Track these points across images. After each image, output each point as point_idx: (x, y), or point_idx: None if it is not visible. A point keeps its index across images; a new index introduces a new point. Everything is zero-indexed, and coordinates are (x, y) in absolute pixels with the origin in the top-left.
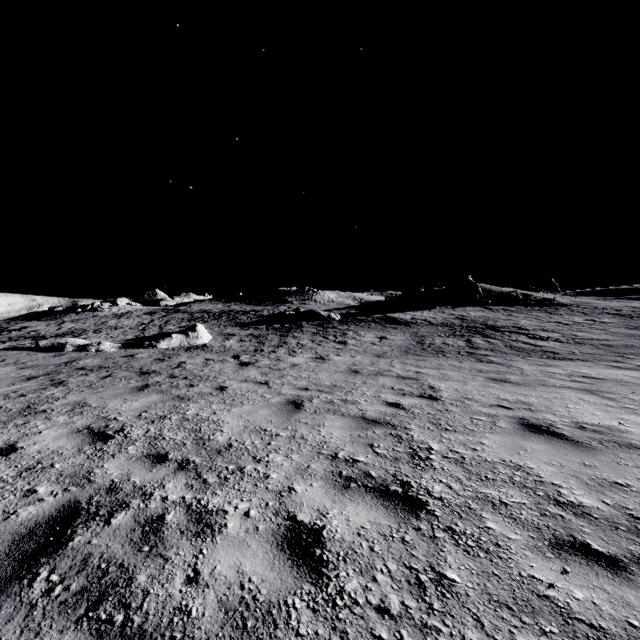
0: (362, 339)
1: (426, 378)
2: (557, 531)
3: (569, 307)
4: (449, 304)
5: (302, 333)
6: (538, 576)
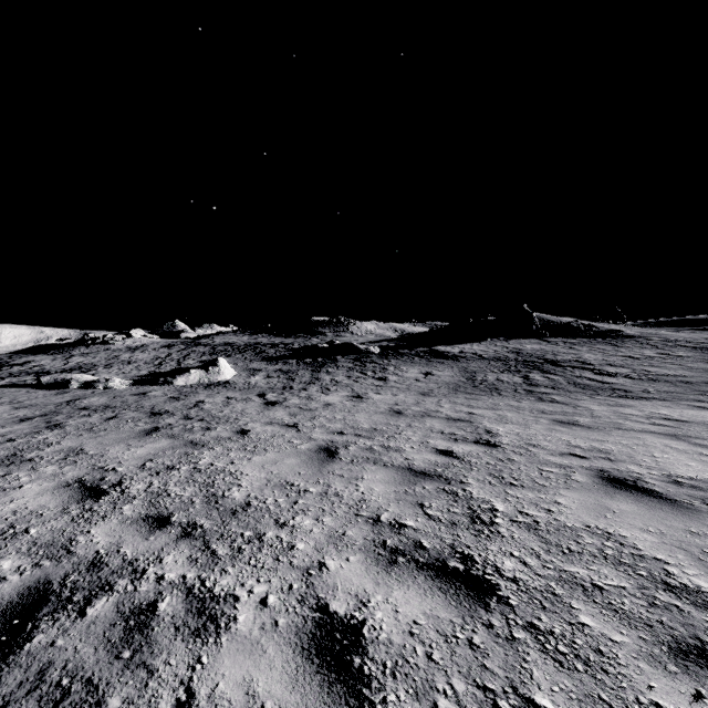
0: (405, 375)
1: (481, 420)
2: (676, 630)
3: (637, 339)
4: (502, 336)
5: (337, 368)
6: (664, 704)
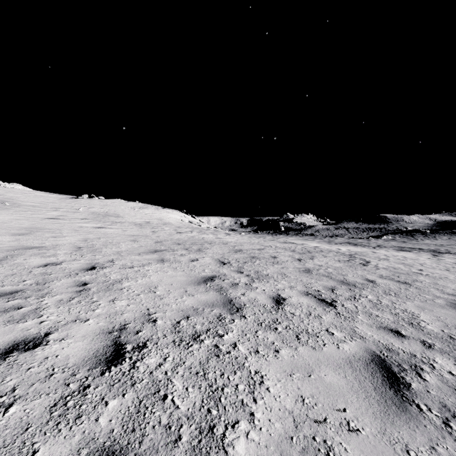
0: (442, 238)
1: None
2: None
3: None
4: None
5: (418, 236)
6: None
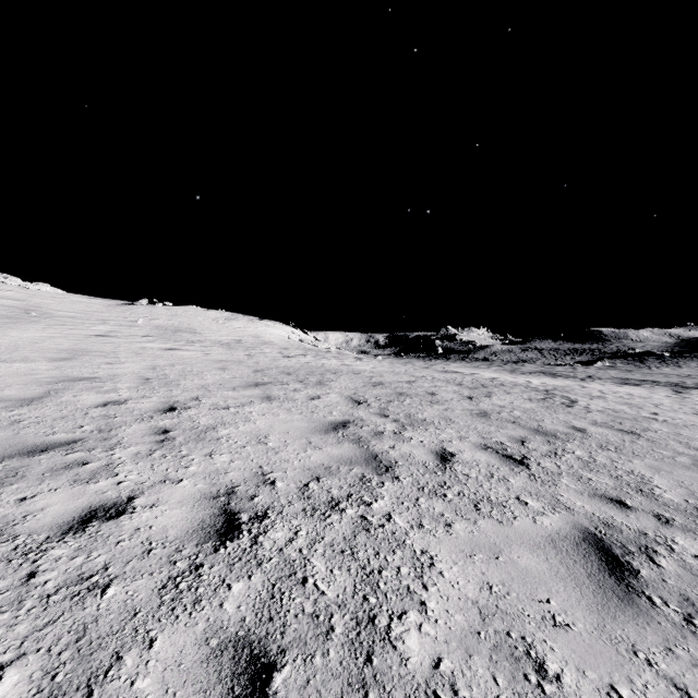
0: (689, 365)
1: None
2: None
3: None
4: None
5: (652, 362)
6: None
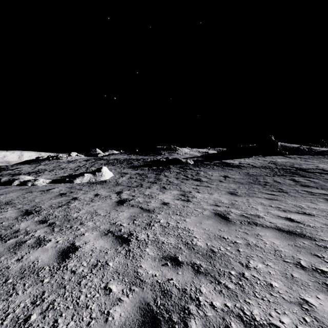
0: (211, 177)
1: (317, 234)
2: None
3: None
4: (260, 154)
5: (170, 172)
6: None
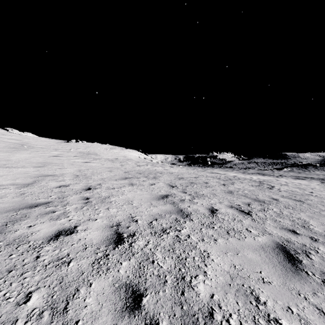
0: None
1: None
2: None
3: None
4: None
5: (310, 169)
6: None
